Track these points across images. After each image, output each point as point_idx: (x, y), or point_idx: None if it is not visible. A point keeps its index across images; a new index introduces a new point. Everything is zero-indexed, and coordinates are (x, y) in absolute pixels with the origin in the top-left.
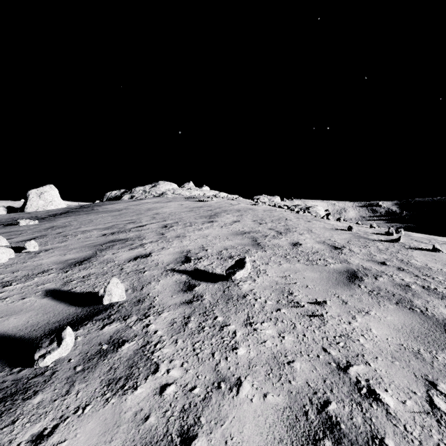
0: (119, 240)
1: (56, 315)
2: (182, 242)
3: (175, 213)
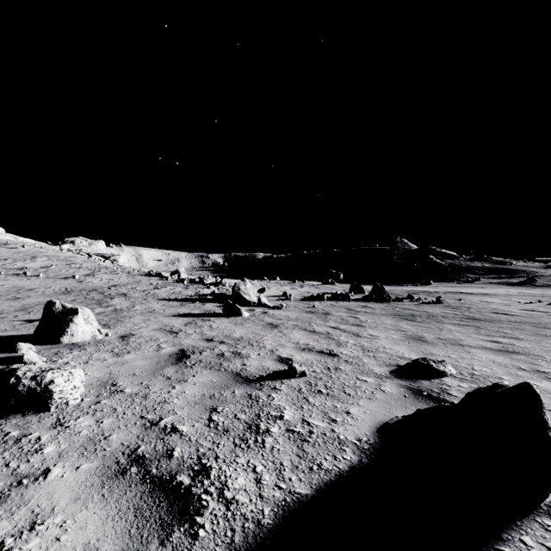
0: (1, 264)
1: (19, 270)
2: (29, 265)
3: (6, 256)
